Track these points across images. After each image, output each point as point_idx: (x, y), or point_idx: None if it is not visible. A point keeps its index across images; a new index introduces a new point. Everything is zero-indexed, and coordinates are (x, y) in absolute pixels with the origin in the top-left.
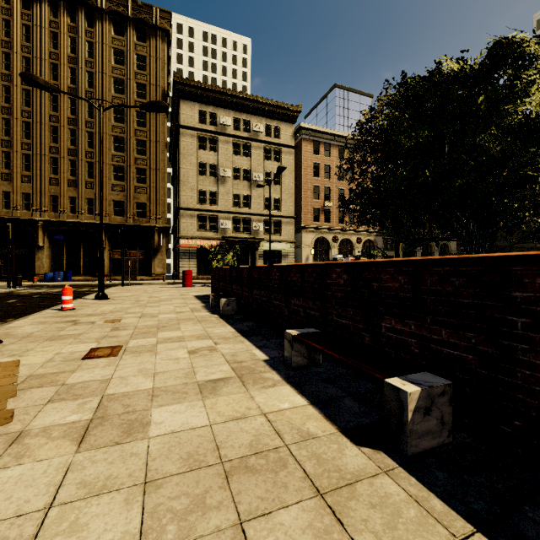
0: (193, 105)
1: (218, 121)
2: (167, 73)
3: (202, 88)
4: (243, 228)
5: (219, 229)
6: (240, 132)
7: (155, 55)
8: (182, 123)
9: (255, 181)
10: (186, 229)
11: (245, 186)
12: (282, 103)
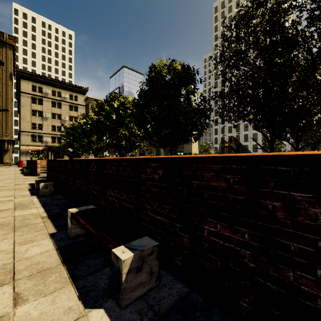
0: (29, 82)
1: (43, 91)
2: (14, 59)
3: (33, 75)
4: (57, 141)
5: (44, 142)
6: (55, 97)
7: (5, 56)
8: (22, 90)
9: (64, 120)
10: (24, 141)
11: (59, 122)
12: (78, 86)
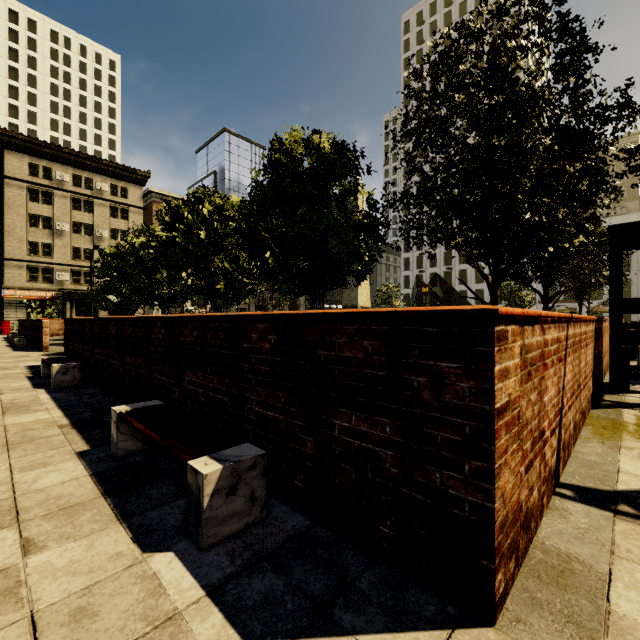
0: (22, 156)
1: (54, 176)
2: None
3: (32, 142)
4: (85, 280)
5: (55, 281)
6: (80, 188)
7: None
8: (7, 173)
9: (99, 237)
10: (13, 280)
11: (88, 241)
12: (129, 167)
